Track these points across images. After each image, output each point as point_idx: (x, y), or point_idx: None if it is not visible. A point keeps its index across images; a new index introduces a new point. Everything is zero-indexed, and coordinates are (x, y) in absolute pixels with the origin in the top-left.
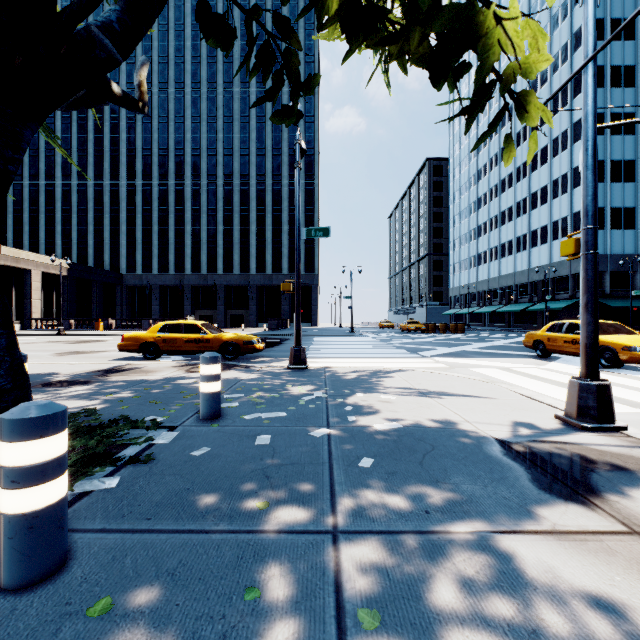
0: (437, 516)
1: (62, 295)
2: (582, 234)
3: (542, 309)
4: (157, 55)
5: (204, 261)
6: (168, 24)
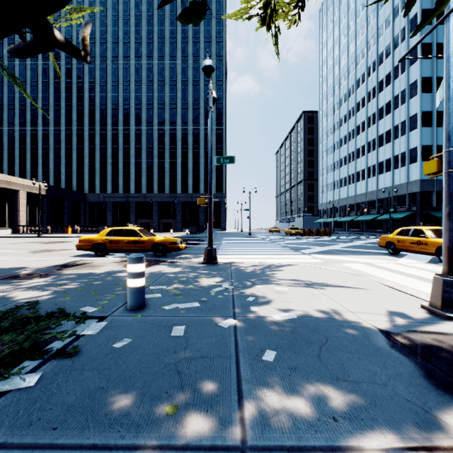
0: (346, 425)
1: (42, 208)
2: (445, 155)
3: (387, 218)
4: (110, 37)
5: (144, 184)
6: (118, 15)
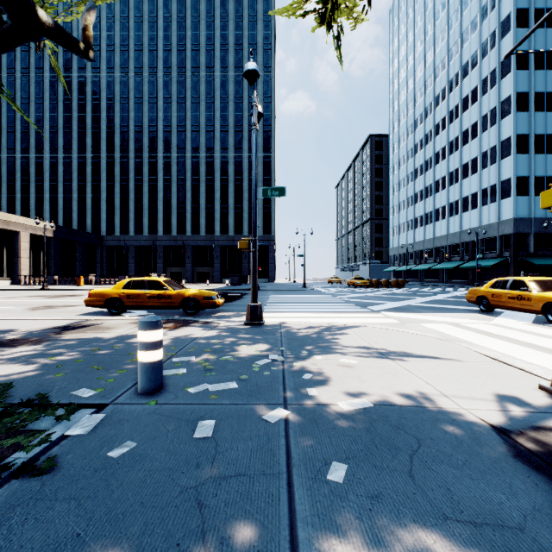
0: None
1: (49, 254)
2: None
3: (473, 266)
4: (133, 43)
5: (174, 224)
6: (143, 16)
